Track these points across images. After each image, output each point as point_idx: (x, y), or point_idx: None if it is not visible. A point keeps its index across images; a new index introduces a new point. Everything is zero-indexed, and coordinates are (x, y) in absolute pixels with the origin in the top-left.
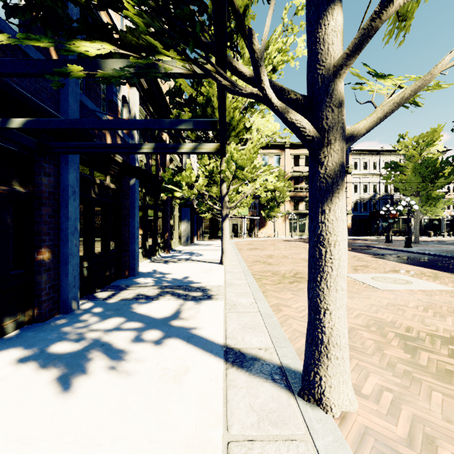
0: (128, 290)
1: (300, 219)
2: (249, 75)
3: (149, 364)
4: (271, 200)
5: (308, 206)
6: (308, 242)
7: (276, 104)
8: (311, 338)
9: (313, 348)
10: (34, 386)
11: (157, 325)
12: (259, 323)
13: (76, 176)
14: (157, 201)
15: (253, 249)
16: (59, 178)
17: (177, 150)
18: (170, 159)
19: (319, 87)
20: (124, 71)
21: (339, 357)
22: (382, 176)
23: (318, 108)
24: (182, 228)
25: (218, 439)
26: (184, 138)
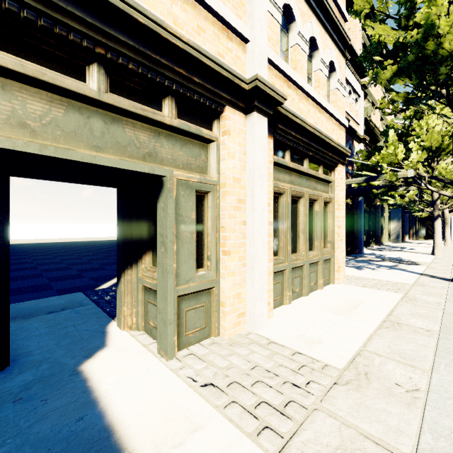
0: (362, 258)
1: None
2: (427, 176)
3: (386, 271)
4: None
5: None
6: None
7: (434, 190)
8: None
9: None
10: (349, 268)
11: (385, 266)
12: (447, 273)
13: None
14: (370, 206)
15: None
16: None
17: (396, 190)
18: None
19: None
20: (386, 188)
21: None
22: None
23: None
24: (391, 227)
25: (413, 280)
26: None
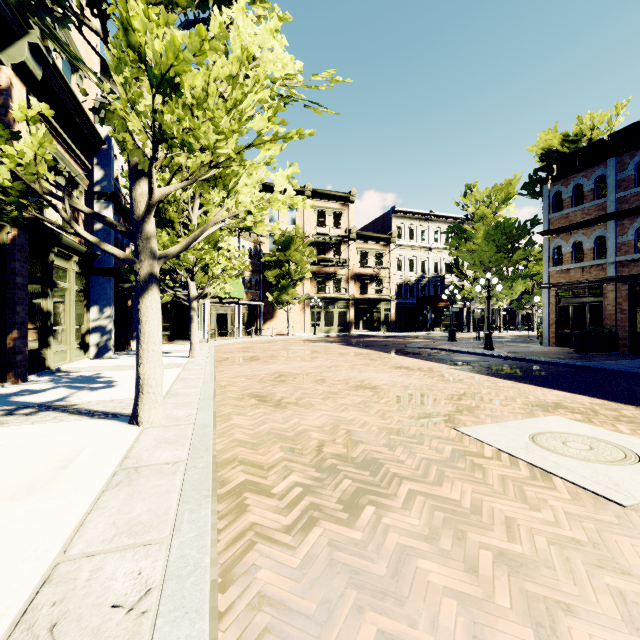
0: None
1: (326, 307)
2: None
3: None
4: (283, 276)
5: None
6: (341, 343)
7: None
8: None
9: None
10: None
11: None
12: None
13: None
14: None
15: (249, 360)
16: None
17: None
18: None
19: None
20: None
21: None
22: (445, 244)
23: None
24: (92, 320)
25: None
26: None
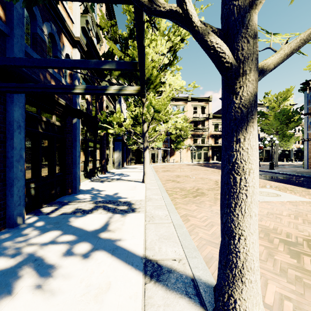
0: (69, 205)
1: (198, 150)
2: None
3: (74, 280)
4: (178, 137)
5: (222, 136)
6: (203, 166)
7: (196, 24)
8: (225, 260)
9: (227, 271)
10: None
11: (87, 237)
12: (173, 233)
13: (22, 113)
14: (96, 136)
15: (166, 171)
16: (6, 114)
17: (105, 91)
18: (106, 107)
19: (235, 18)
20: None
21: (252, 281)
22: None
23: (233, 39)
24: (115, 156)
25: None
26: (112, 83)
